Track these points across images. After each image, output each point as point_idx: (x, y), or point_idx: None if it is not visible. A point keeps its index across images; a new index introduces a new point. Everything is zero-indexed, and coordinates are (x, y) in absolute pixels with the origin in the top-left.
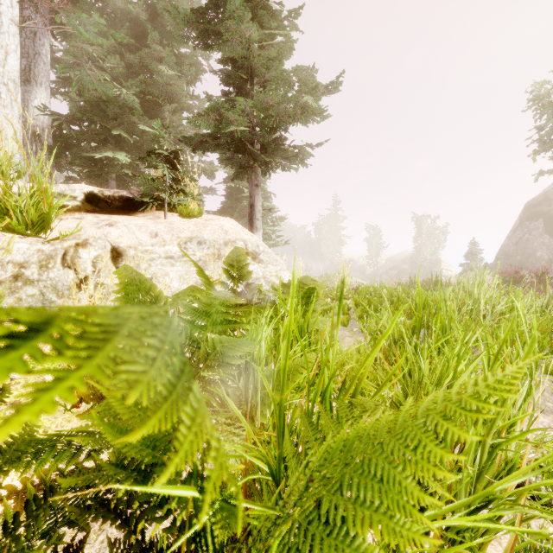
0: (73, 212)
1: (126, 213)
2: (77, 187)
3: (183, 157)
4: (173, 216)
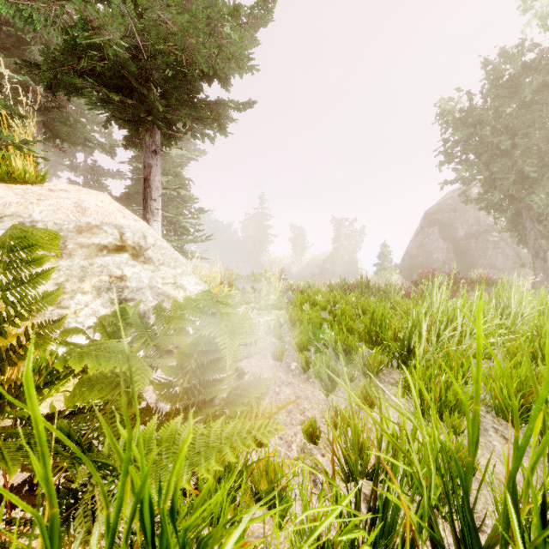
0: None
1: None
2: None
3: (65, 120)
4: None
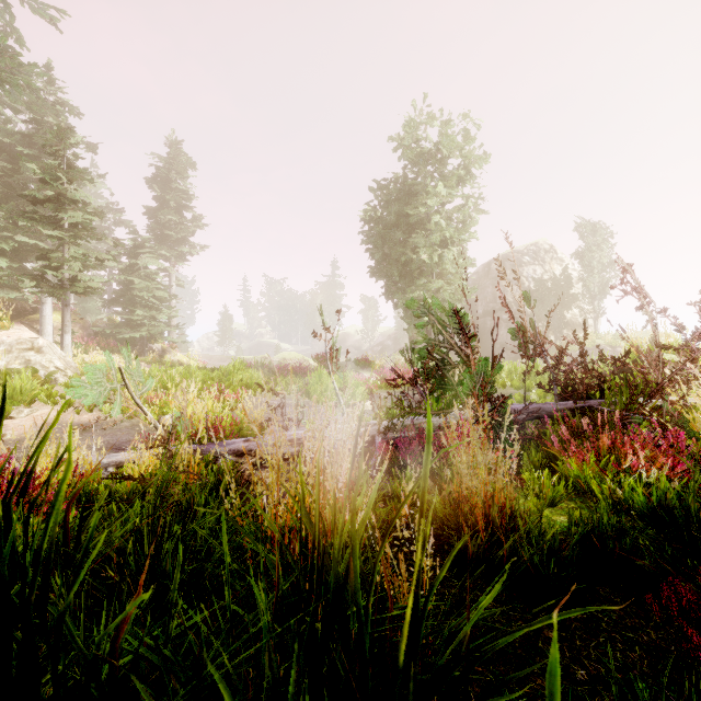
0: None
1: None
2: None
3: None
4: None
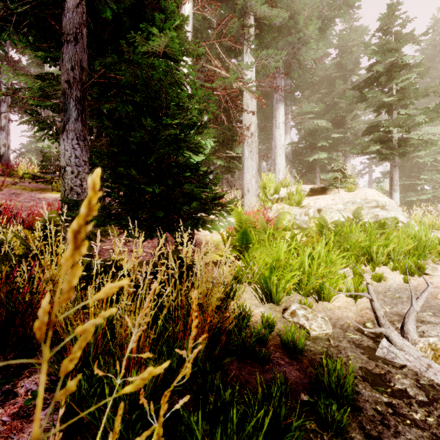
0: (305, 196)
1: (323, 193)
2: (306, 187)
3: None
4: (342, 191)
